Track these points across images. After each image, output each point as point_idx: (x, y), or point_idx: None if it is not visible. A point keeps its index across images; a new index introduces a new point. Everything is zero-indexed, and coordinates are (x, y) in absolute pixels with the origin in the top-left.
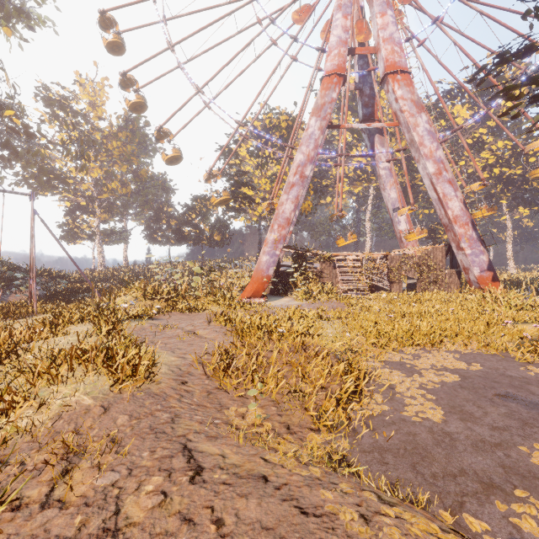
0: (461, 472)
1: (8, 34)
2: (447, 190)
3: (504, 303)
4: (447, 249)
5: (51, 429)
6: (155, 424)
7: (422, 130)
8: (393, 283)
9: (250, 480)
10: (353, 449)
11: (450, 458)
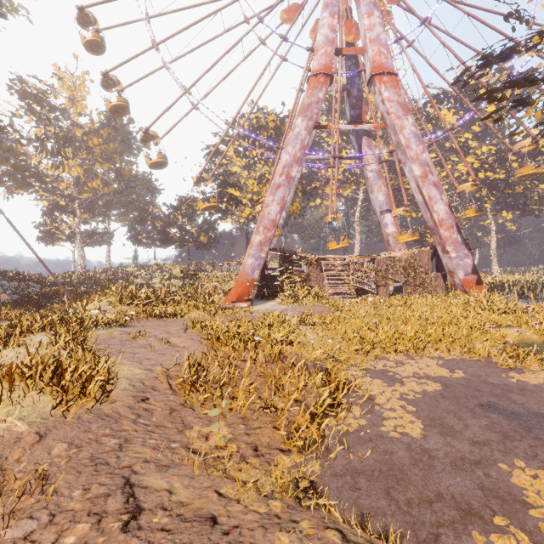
0: (438, 497)
1: None
2: (433, 193)
3: (487, 307)
4: (433, 252)
5: None
6: (98, 452)
7: (408, 132)
8: (380, 286)
9: (195, 523)
10: (324, 472)
11: (428, 480)
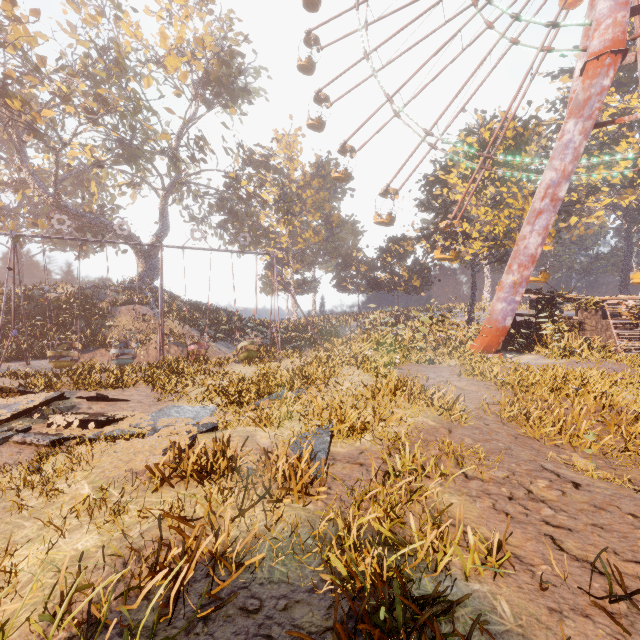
0: None
1: (233, 113)
2: None
3: None
4: None
5: (418, 437)
6: (498, 448)
7: None
8: None
9: (637, 500)
10: None
11: None
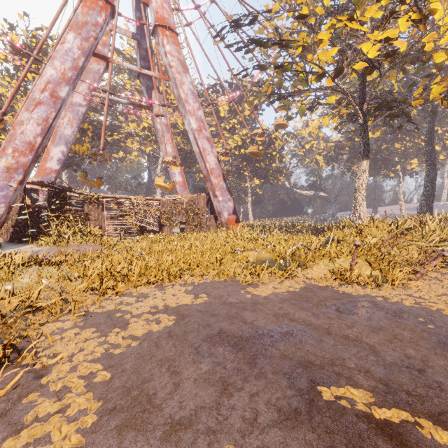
0: None
1: None
2: (206, 146)
3: (240, 237)
4: (208, 198)
5: None
6: None
7: (187, 88)
8: (165, 226)
9: None
10: None
11: None
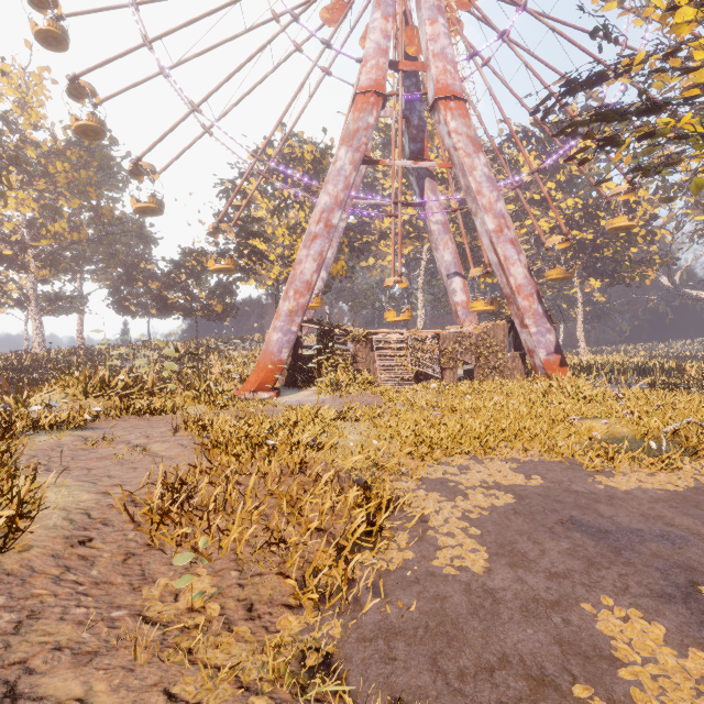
0: (502, 662)
1: None
2: (509, 253)
3: (572, 394)
4: (510, 327)
5: None
6: None
7: (480, 174)
8: (446, 369)
9: None
10: (347, 637)
11: (489, 637)
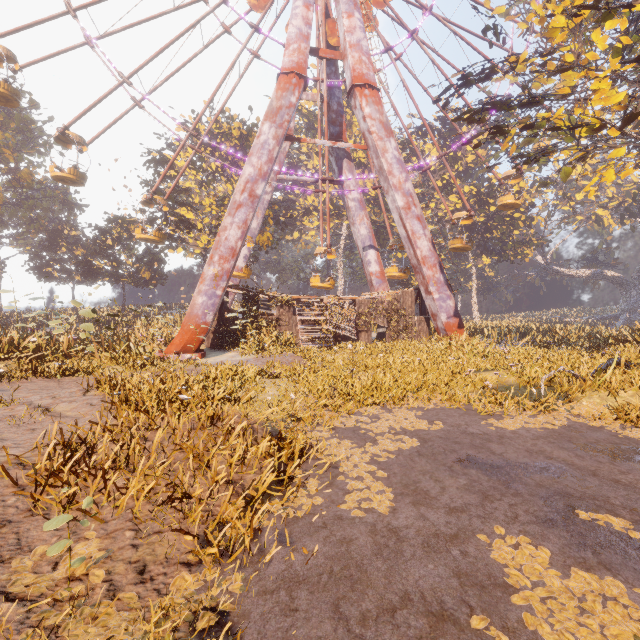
0: (404, 601)
1: None
2: (416, 227)
3: (468, 351)
4: (417, 294)
5: None
6: None
7: (391, 156)
8: (362, 332)
9: None
10: (247, 591)
11: (392, 576)
